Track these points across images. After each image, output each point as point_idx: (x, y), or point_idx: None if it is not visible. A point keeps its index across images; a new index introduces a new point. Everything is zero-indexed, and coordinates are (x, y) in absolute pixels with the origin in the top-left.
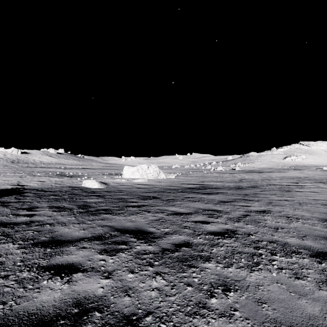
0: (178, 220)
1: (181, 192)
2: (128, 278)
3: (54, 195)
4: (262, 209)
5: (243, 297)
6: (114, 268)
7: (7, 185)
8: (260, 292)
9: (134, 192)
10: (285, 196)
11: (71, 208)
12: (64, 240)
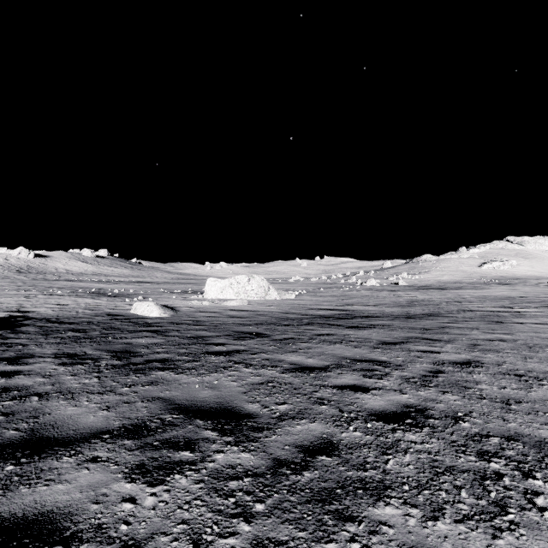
0: (304, 384)
1: (308, 324)
2: None
3: (75, 330)
4: (464, 359)
5: None
6: (153, 528)
7: None
8: None
9: (223, 325)
10: (497, 333)
11: (97, 357)
12: (56, 438)
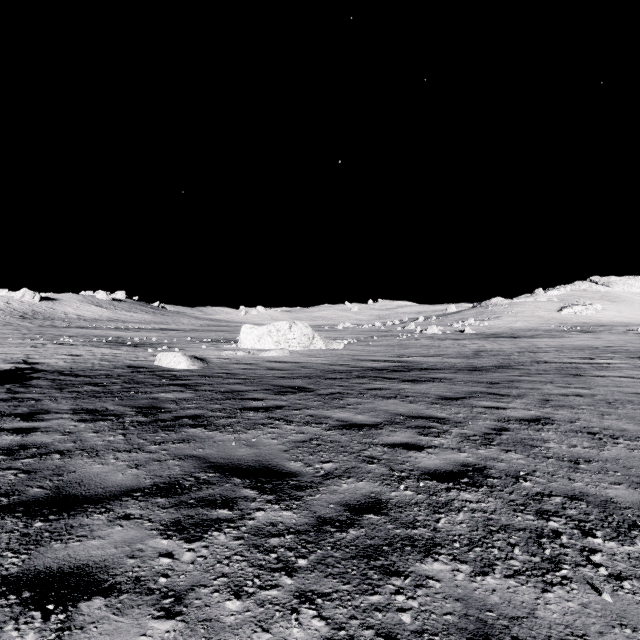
0: (352, 442)
1: (358, 377)
2: (226, 613)
3: (92, 384)
4: (533, 416)
5: None
6: (193, 581)
7: (3, 363)
8: None
9: (260, 378)
10: (574, 387)
11: (120, 413)
12: (84, 496)
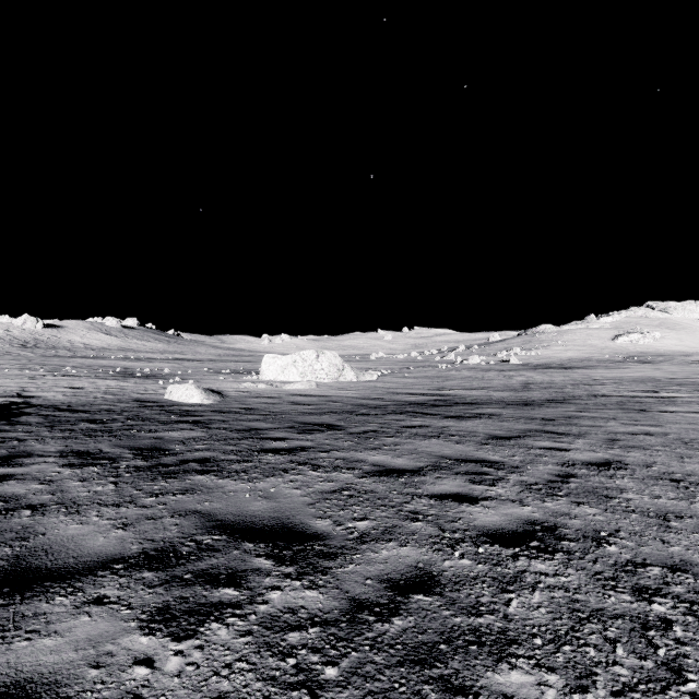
0: (391, 492)
1: (394, 413)
2: None
3: (90, 421)
4: (601, 458)
5: None
6: None
7: None
8: None
9: (283, 414)
10: (641, 424)
11: (116, 456)
12: (49, 569)
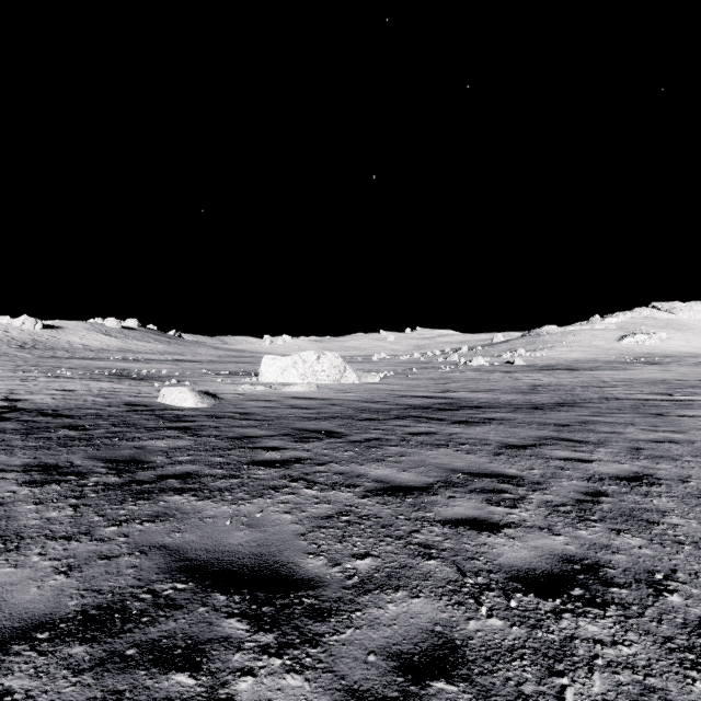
0: (398, 517)
1: (398, 418)
2: None
3: (71, 427)
4: (629, 472)
5: None
6: None
7: None
8: None
9: (280, 420)
10: (662, 431)
11: (87, 470)
12: None
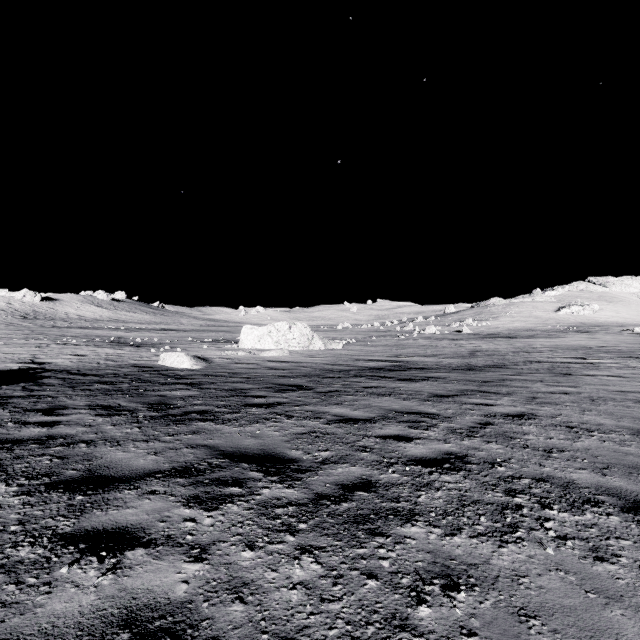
0: (348, 434)
1: (355, 376)
2: (242, 559)
3: (102, 382)
4: (518, 411)
5: (488, 602)
6: (214, 538)
7: (11, 363)
8: (523, 591)
9: (262, 377)
10: (562, 386)
11: (133, 408)
12: (114, 476)
